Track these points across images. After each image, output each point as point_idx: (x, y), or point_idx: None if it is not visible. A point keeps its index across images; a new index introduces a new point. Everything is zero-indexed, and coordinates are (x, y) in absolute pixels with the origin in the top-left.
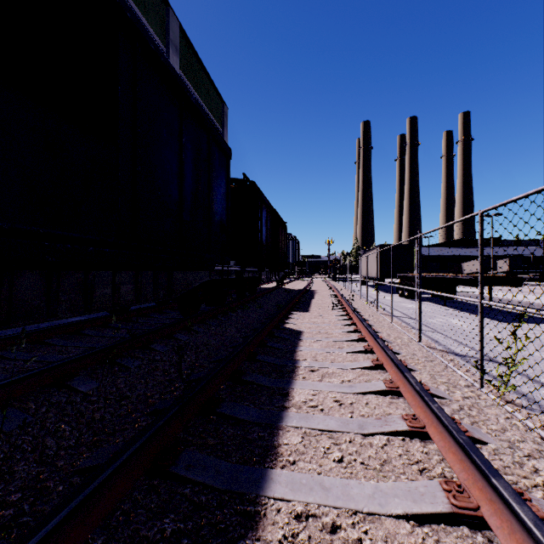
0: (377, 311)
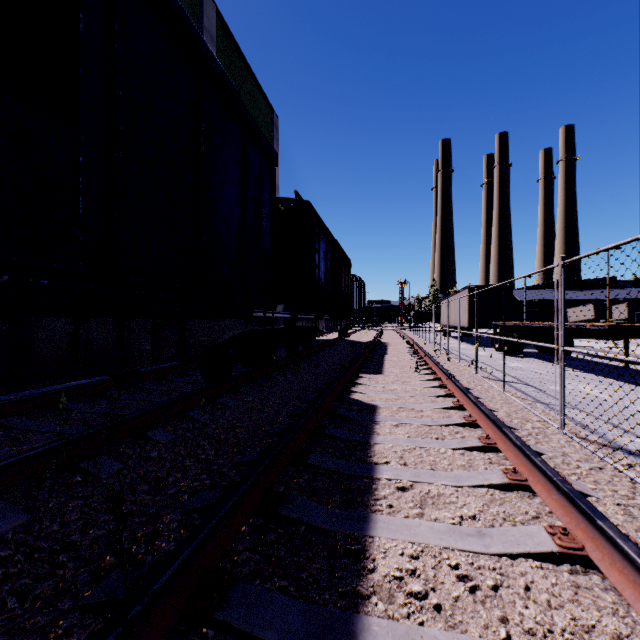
0: (477, 373)
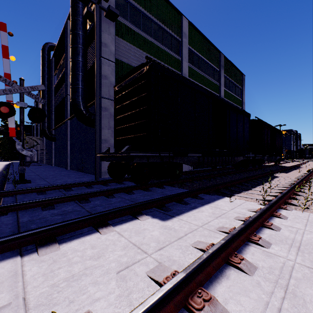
0: None
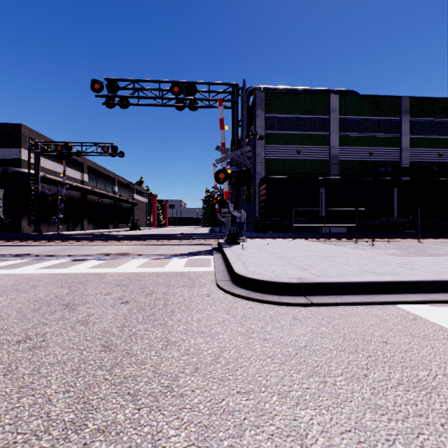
0: None
